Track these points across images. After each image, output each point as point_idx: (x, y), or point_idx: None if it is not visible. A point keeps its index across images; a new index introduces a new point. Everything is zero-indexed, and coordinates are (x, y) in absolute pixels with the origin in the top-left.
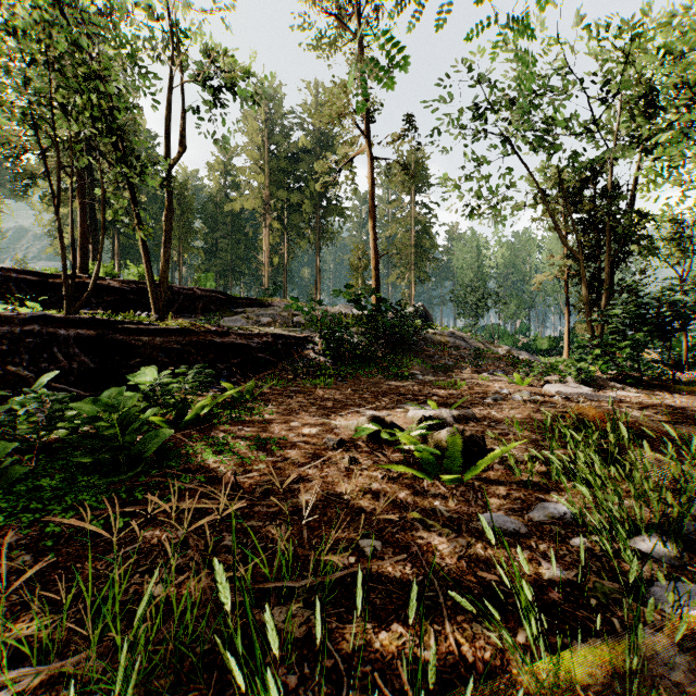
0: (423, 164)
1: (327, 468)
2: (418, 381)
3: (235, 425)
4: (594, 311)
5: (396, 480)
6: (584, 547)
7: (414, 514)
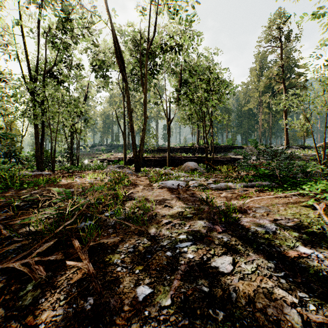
0: None
1: None
2: None
3: None
4: None
5: None
6: None
7: None
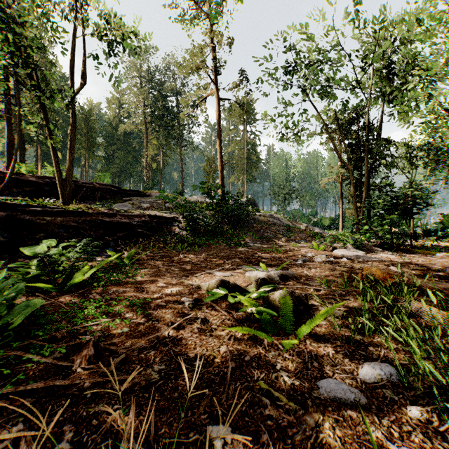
0: (252, 106)
1: (182, 329)
2: (250, 247)
3: (112, 287)
4: (358, 201)
5: (241, 340)
6: (422, 419)
7: (260, 384)
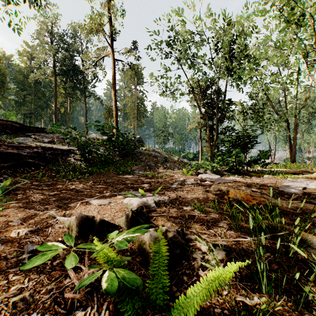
0: (140, 72)
1: None
2: (135, 174)
3: None
4: (211, 141)
5: None
6: None
7: None
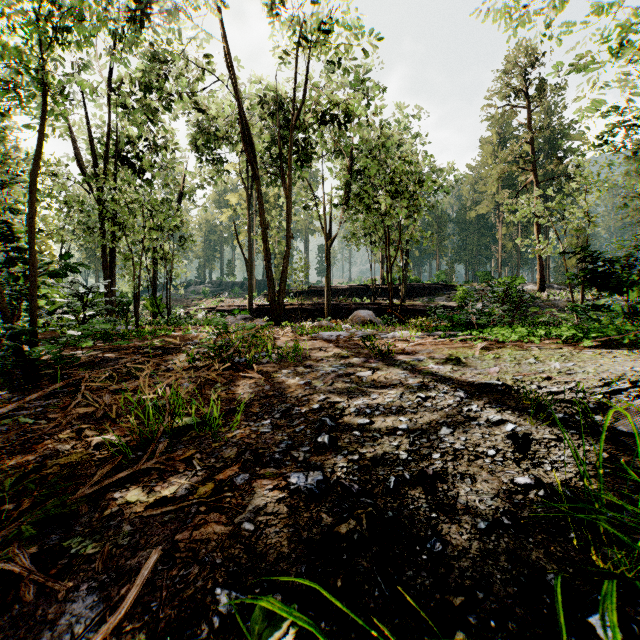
0: None
1: None
2: None
3: None
4: None
5: None
6: None
7: None
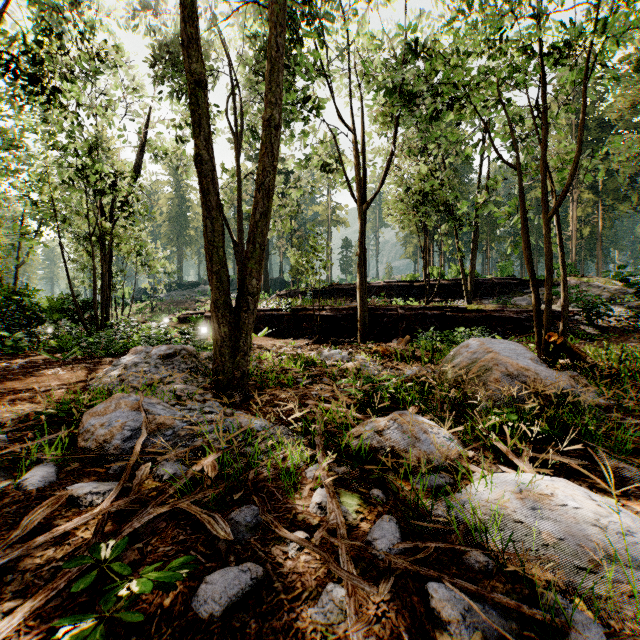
0: None
1: None
2: None
3: None
4: None
5: None
6: None
7: None
